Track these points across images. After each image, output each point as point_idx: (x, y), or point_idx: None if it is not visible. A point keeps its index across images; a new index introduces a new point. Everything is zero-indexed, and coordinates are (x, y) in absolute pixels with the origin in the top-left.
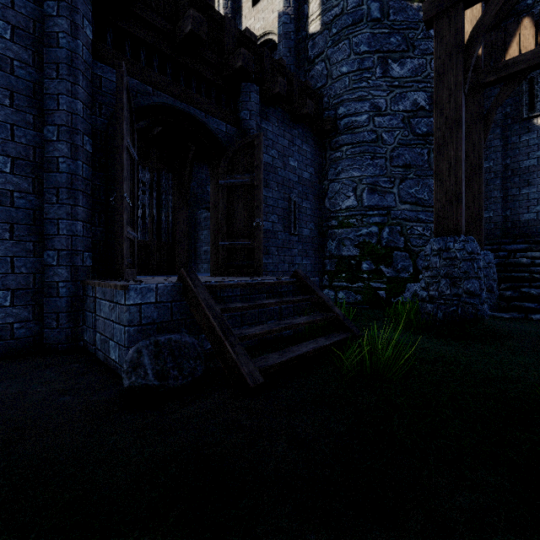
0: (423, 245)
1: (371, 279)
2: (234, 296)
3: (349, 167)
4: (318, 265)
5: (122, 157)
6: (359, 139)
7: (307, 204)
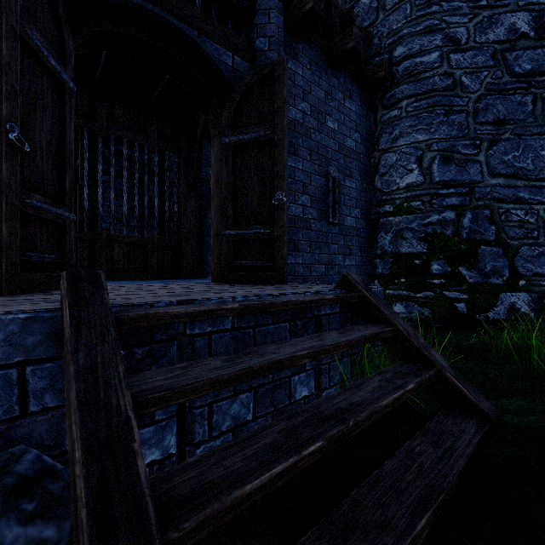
0: (525, 237)
1: (445, 286)
2: (219, 332)
3: (411, 129)
4: (365, 266)
5: (0, 49)
6: (427, 88)
7: (351, 183)
